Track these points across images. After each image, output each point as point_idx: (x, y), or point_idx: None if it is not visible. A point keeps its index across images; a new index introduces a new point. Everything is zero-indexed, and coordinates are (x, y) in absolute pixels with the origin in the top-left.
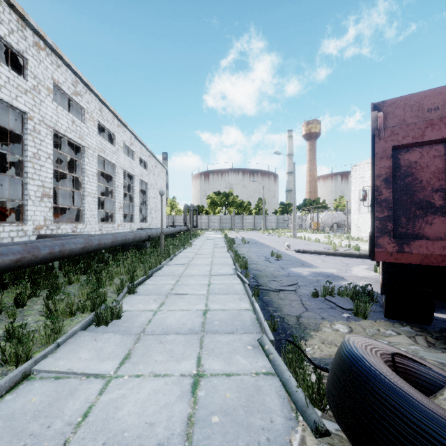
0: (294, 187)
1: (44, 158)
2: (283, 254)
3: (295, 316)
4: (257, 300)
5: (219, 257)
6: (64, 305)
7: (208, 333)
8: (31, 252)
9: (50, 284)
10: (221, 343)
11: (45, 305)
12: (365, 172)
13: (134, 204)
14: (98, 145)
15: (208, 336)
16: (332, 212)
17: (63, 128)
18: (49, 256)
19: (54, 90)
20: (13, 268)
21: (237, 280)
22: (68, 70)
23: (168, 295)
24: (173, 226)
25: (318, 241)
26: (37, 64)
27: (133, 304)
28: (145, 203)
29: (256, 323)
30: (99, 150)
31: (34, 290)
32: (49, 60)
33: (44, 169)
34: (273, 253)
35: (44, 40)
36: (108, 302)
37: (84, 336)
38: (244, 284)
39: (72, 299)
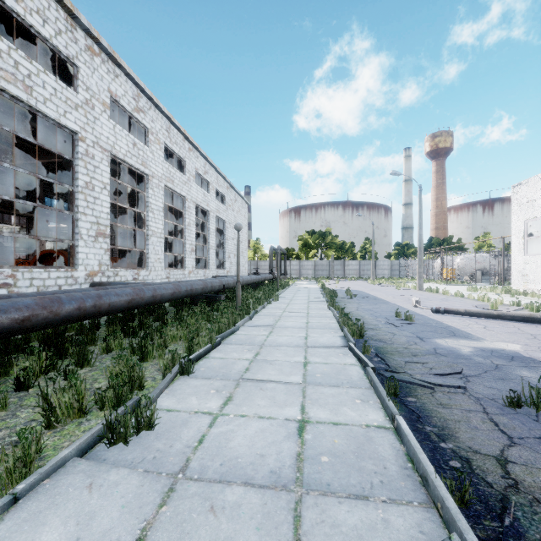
0: (420, 220)
1: (98, 189)
2: (413, 313)
3: (493, 456)
4: (398, 406)
5: (316, 316)
6: (70, 397)
7: (309, 491)
8: (48, 307)
9: (76, 353)
10: (343, 532)
11: (42, 396)
12: (537, 192)
13: (208, 246)
14: (165, 173)
15: (310, 503)
16: (474, 255)
17: (121, 152)
18: (77, 312)
19: (116, 110)
20: (18, 331)
21: (351, 358)
22: (128, 80)
23: (240, 380)
24: (255, 273)
25: (461, 295)
26: (91, 73)
27: (183, 396)
28: (223, 246)
29: (411, 471)
30: (166, 180)
31: (53, 361)
32: (104, 68)
33: (98, 202)
34: (398, 312)
35: (98, 43)
36: (147, 388)
37: (75, 473)
38: (363, 367)
39: (83, 388)
